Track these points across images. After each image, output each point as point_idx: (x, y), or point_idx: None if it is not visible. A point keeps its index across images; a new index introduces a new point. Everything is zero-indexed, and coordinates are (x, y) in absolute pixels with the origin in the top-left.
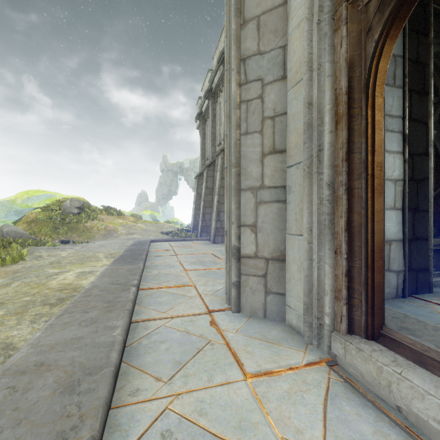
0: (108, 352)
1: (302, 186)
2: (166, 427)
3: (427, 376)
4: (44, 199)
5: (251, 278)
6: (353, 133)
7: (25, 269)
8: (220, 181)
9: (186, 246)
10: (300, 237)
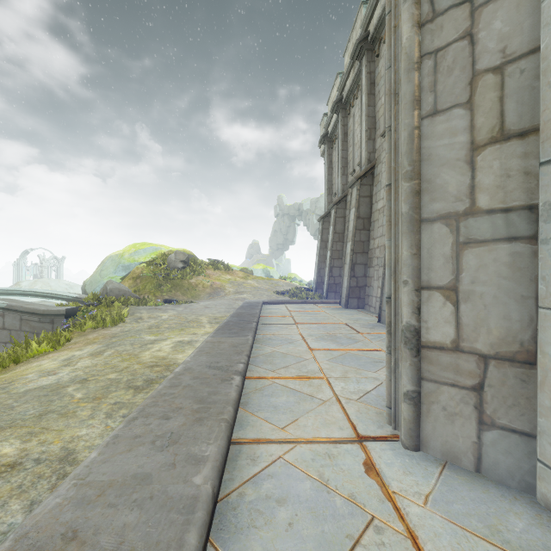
0: (182, 527)
1: None
2: None
3: None
4: (150, 252)
5: (444, 390)
6: None
7: (122, 333)
8: (355, 222)
9: (308, 311)
10: None
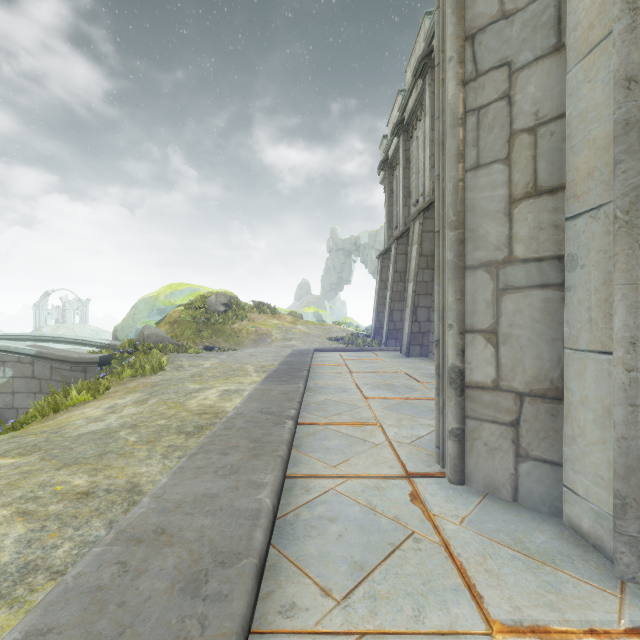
0: (250, 528)
1: (606, 253)
2: None
3: None
4: (187, 294)
5: (486, 426)
6: None
7: (164, 381)
8: (417, 260)
9: (365, 359)
10: (602, 356)
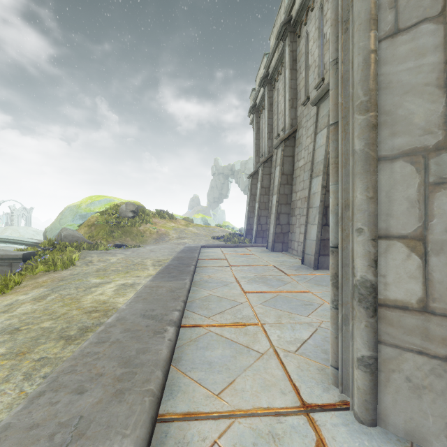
0: None
1: None
2: None
3: None
4: (104, 203)
5: (408, 357)
6: None
7: (71, 276)
8: (280, 178)
9: (240, 254)
10: None
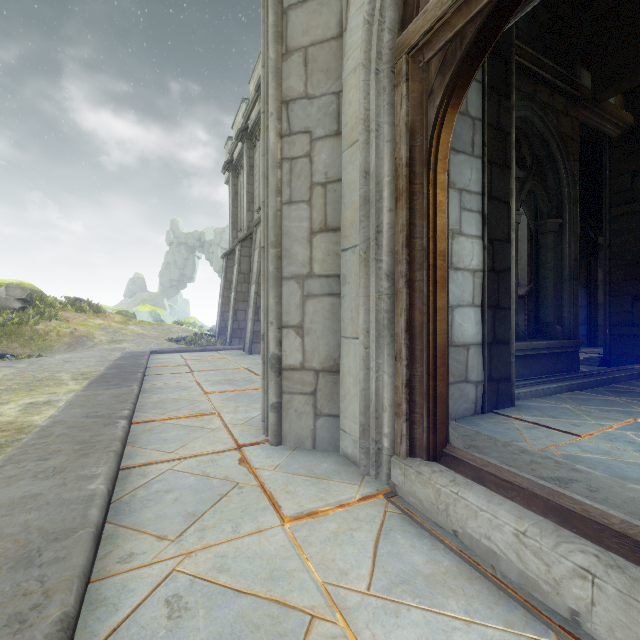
0: (84, 509)
1: (358, 276)
2: (172, 592)
3: (482, 492)
4: None
5: (296, 398)
6: (414, 214)
7: None
8: (259, 264)
9: (208, 359)
10: (357, 341)
